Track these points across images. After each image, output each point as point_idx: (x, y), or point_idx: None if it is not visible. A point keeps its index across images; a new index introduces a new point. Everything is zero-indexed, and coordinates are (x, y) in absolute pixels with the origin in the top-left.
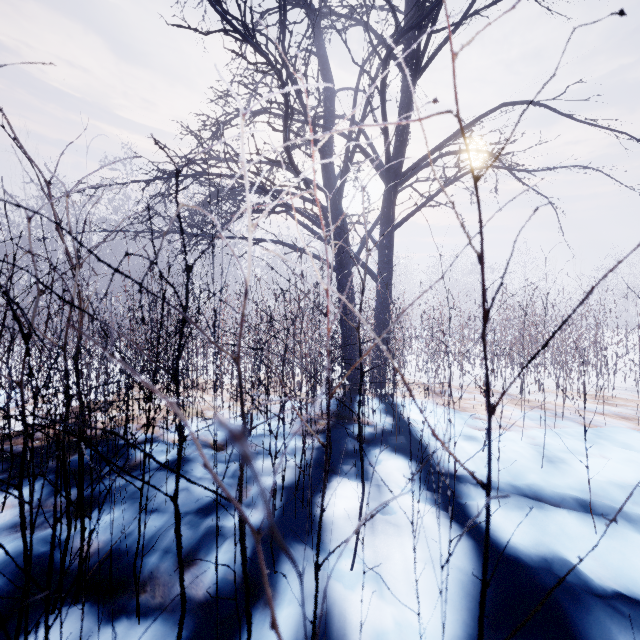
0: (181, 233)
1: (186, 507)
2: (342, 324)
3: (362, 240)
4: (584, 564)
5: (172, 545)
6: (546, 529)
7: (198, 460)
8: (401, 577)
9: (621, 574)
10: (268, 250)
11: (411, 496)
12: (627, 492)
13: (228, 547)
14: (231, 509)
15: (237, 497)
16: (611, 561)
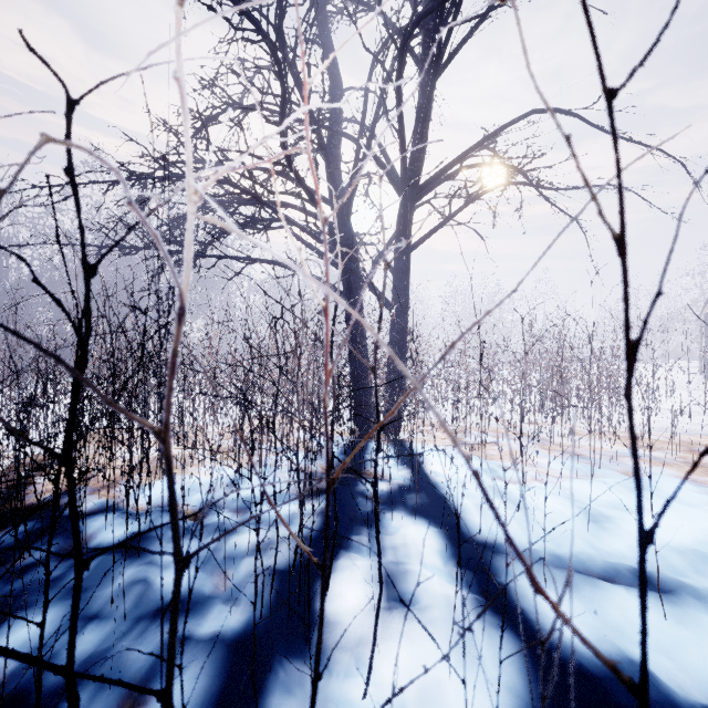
0: (77, 210)
1: (141, 609)
2: (351, 359)
3: (374, 262)
4: (659, 667)
5: (112, 674)
6: (605, 617)
7: (165, 536)
8: (432, 707)
9: (705, 679)
10: (198, 215)
11: (438, 577)
12: (688, 559)
13: (193, 672)
14: (203, 609)
15: (213, 589)
16: (690, 660)
